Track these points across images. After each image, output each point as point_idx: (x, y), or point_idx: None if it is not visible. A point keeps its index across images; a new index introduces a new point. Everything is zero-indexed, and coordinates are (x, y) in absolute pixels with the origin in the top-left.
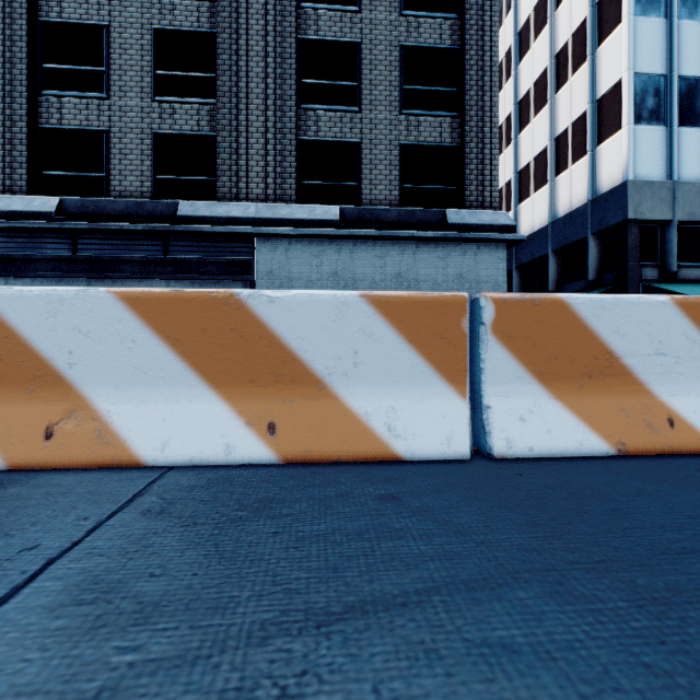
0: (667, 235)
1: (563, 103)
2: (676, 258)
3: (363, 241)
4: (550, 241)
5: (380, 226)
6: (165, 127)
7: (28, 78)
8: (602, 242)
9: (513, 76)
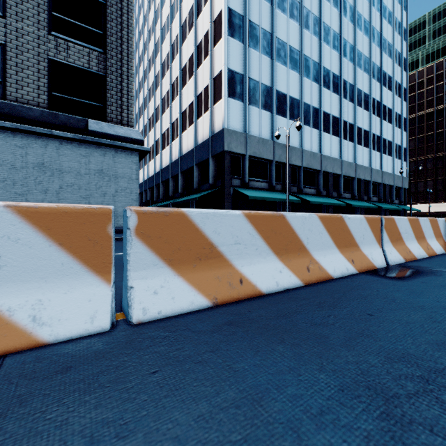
0: (244, 162)
1: (200, 76)
2: (248, 175)
3: (1, 130)
4: (195, 158)
5: (18, 120)
6: None
7: None
8: (216, 162)
9: (179, 52)
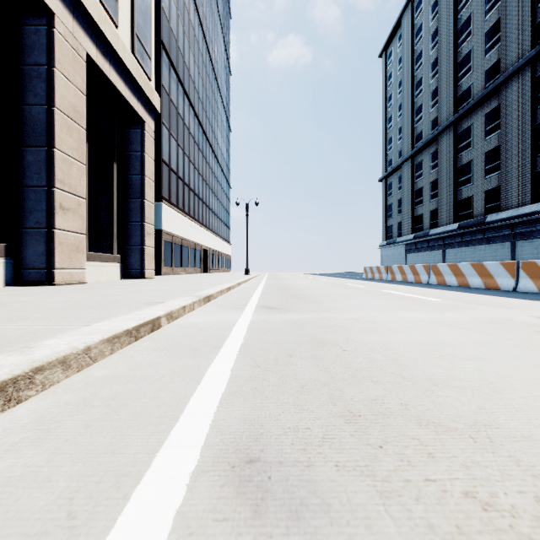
0: None
1: None
2: None
3: None
4: None
5: None
6: None
7: (531, 154)
8: None
9: None
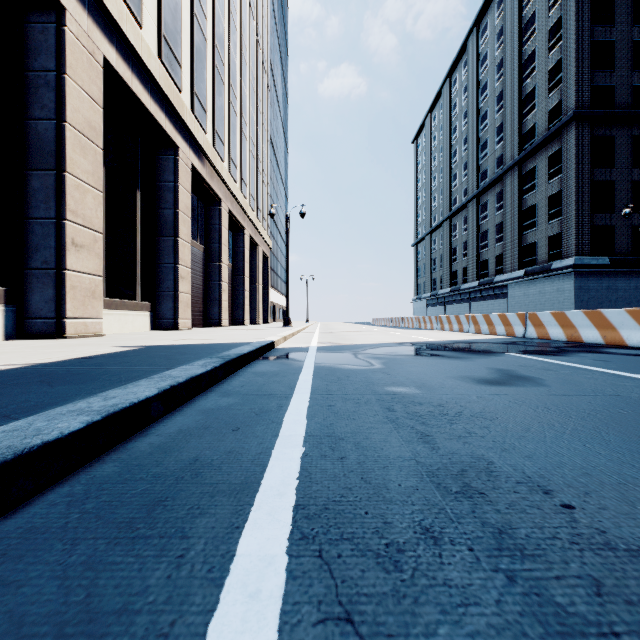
0: None
1: None
2: None
3: (530, 280)
4: None
5: (532, 275)
6: (497, 253)
7: (476, 251)
8: None
9: None
